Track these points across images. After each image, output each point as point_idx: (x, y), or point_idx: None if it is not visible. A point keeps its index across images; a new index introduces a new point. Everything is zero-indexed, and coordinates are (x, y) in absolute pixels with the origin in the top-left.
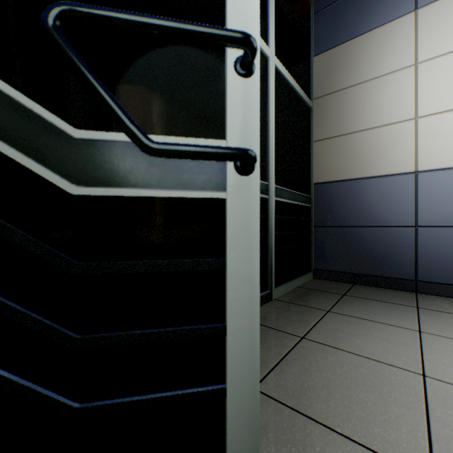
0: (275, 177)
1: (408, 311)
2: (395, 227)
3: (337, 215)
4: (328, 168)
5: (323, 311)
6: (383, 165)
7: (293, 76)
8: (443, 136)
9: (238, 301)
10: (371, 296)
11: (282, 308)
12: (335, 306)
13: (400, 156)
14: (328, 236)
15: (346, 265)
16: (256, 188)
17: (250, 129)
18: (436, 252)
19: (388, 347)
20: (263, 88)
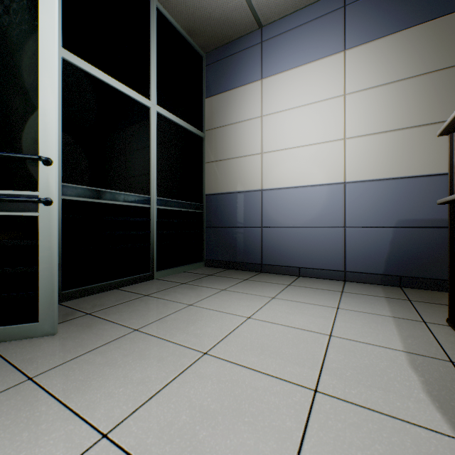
0: (160, 191)
1: (235, 281)
2: (251, 228)
3: (219, 219)
4: (214, 183)
5: (180, 283)
6: (245, 184)
7: (181, 115)
8: (275, 167)
9: (44, 257)
10: (227, 275)
11: (154, 283)
12: (193, 281)
13: (254, 178)
14: (214, 234)
15: (225, 256)
16: (54, 211)
17: (51, 187)
18: (271, 244)
19: (192, 296)
20: (146, 129)
